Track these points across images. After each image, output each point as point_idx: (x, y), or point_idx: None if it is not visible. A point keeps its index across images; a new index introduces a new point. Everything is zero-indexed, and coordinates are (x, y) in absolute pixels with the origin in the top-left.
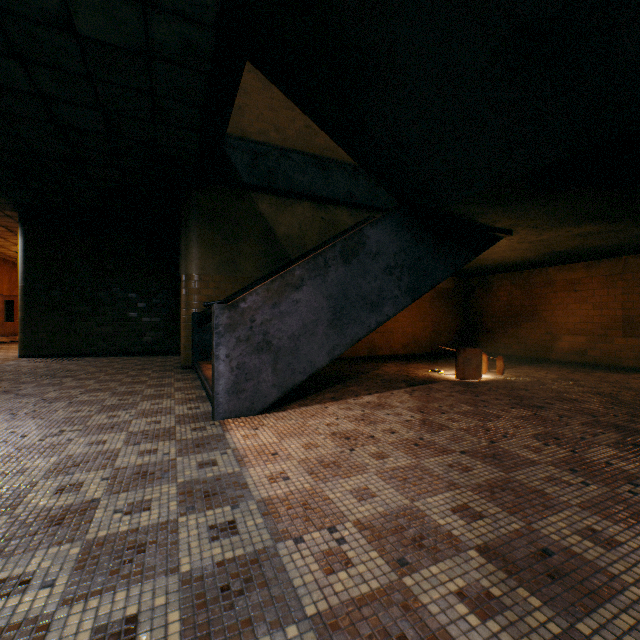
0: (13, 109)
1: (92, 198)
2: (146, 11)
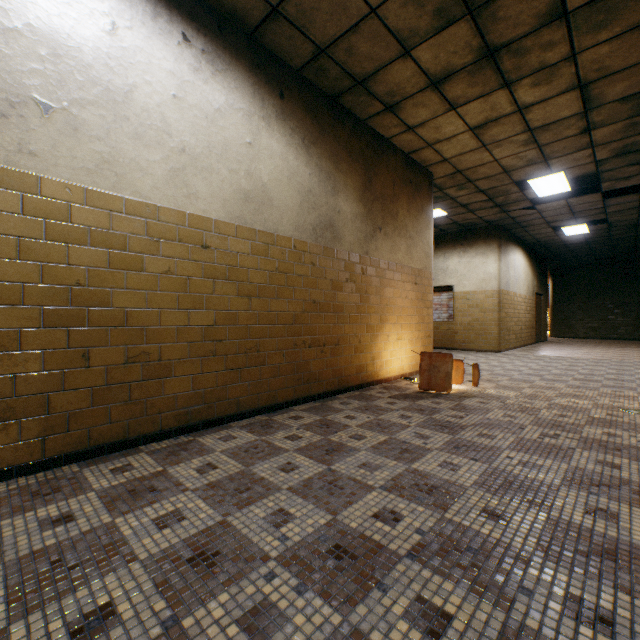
0: (576, 251)
1: (590, 261)
2: (636, 232)
